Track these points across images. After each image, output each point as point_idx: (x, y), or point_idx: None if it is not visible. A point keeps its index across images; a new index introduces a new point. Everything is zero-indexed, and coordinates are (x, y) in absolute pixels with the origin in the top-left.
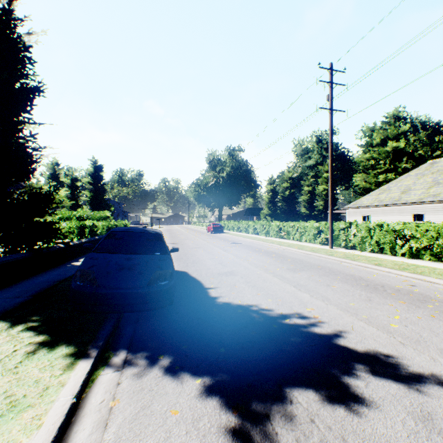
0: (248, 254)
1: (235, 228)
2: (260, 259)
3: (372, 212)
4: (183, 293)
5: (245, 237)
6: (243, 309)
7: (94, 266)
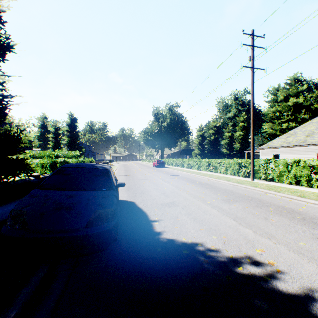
0: (186, 185)
1: (174, 163)
2: (196, 190)
3: (281, 152)
4: (129, 226)
5: (182, 171)
6: (188, 250)
7: (29, 206)
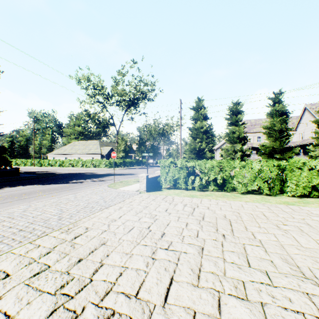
0: None
1: None
2: None
3: (56, 156)
4: None
5: None
6: None
7: None
